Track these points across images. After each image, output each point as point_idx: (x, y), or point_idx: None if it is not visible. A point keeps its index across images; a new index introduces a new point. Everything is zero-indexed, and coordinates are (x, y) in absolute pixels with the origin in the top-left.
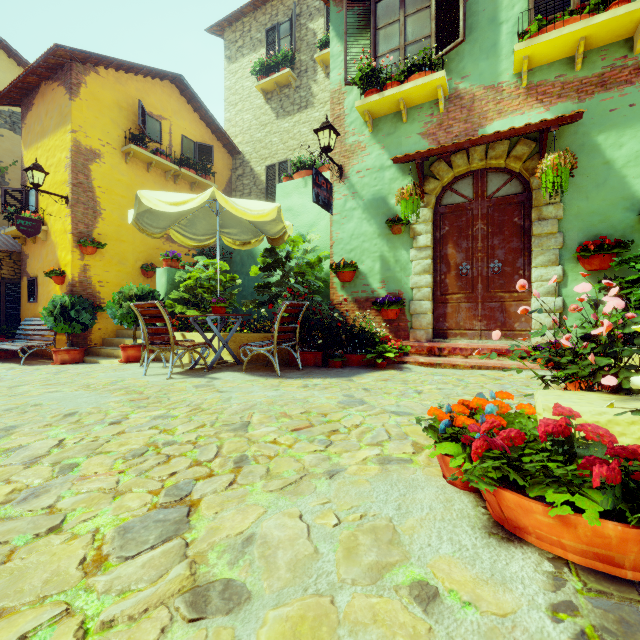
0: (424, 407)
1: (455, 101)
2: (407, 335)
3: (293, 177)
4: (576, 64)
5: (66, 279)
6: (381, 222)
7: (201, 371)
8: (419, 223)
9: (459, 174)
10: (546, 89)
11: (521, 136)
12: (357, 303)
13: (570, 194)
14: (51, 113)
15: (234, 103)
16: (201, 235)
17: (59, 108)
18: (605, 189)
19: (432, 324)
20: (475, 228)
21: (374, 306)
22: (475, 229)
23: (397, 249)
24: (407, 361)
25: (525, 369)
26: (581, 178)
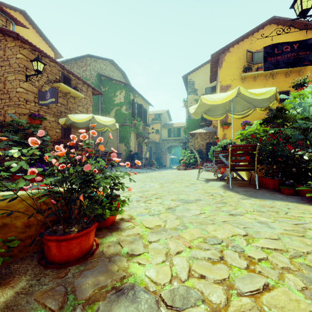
0: (189, 215)
1: None
2: None
3: None
4: None
5: (218, 140)
6: None
7: (216, 180)
8: None
9: None
10: None
11: None
12: None
13: None
14: (218, 78)
15: None
16: (241, 111)
17: (218, 75)
18: None
19: None
20: None
21: None
22: None
23: None
24: None
25: None
26: None
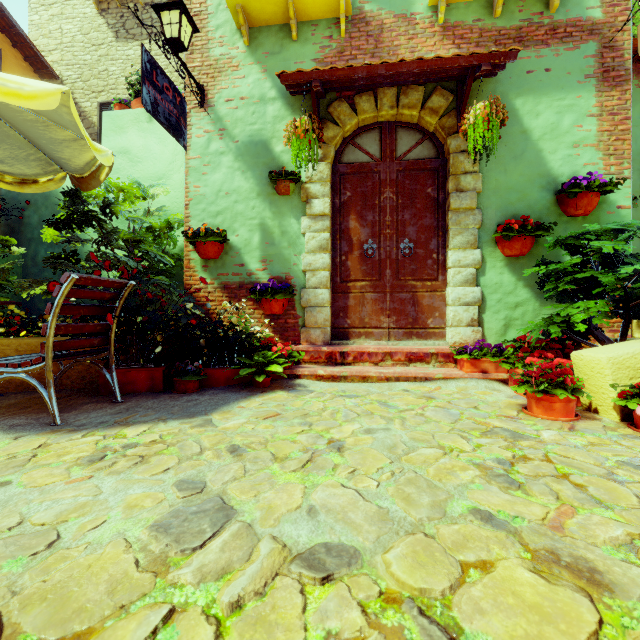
0: (371, 507)
1: (360, 25)
2: (298, 336)
3: (131, 105)
4: (496, 7)
5: None
6: (262, 176)
7: None
8: (314, 182)
9: (364, 124)
10: (464, 33)
11: (437, 85)
12: (227, 291)
13: (488, 164)
14: None
15: (46, 3)
16: None
17: None
18: (523, 162)
19: (330, 321)
20: (383, 197)
21: (252, 295)
22: (383, 198)
23: (284, 216)
24: (300, 374)
25: (453, 378)
26: (499, 146)
